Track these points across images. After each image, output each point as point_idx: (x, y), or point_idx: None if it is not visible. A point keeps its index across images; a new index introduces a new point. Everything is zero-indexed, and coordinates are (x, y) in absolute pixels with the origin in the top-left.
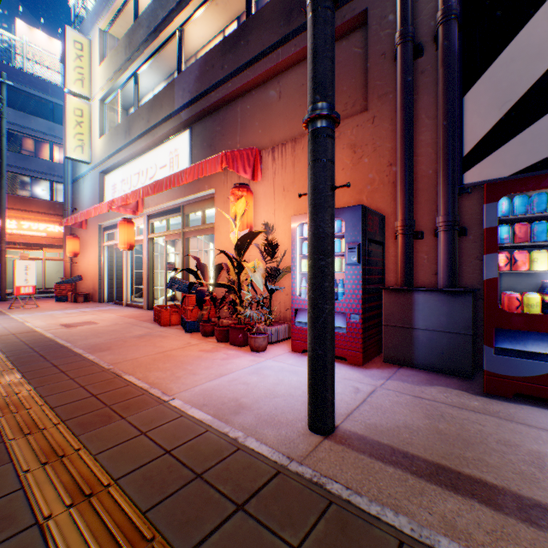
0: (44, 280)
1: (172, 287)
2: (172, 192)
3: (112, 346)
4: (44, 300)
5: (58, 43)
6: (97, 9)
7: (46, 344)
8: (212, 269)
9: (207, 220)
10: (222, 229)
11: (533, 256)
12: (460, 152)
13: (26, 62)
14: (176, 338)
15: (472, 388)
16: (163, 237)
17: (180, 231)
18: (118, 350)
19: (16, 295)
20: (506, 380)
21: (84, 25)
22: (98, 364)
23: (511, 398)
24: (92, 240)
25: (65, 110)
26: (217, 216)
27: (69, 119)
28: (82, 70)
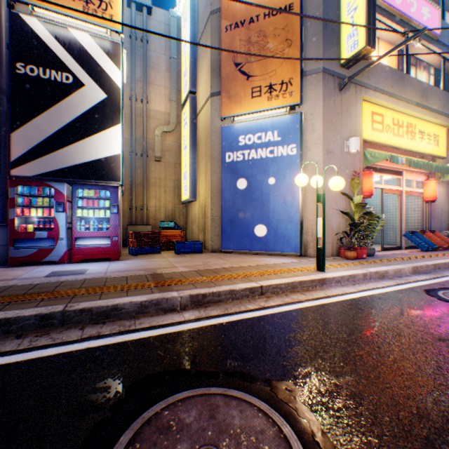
0: None
1: None
2: None
3: None
4: None
5: None
6: None
7: None
8: None
9: None
10: None
11: (32, 210)
12: (11, 159)
13: None
14: None
15: (8, 266)
16: None
17: None
18: None
19: None
20: (20, 259)
21: None
22: None
23: (23, 266)
24: None
25: None
26: None
27: None
28: None
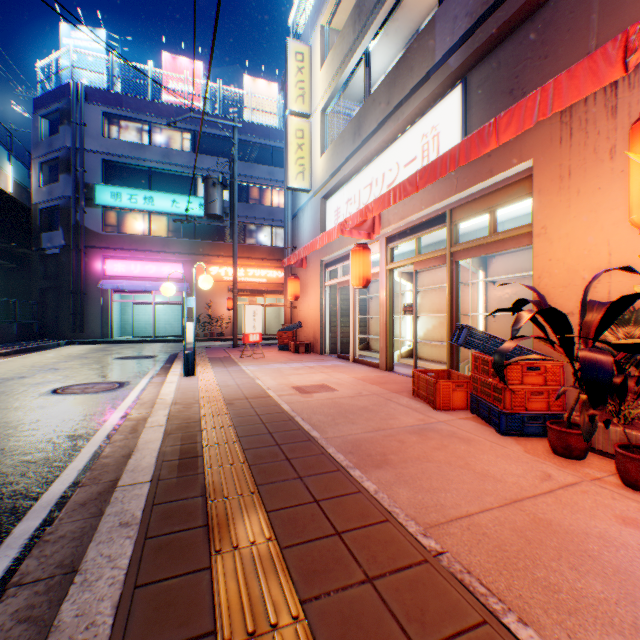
0: (264, 326)
1: (467, 344)
2: (429, 192)
3: (385, 453)
4: (266, 349)
5: (275, 86)
6: (316, 6)
7: (285, 427)
8: (481, 312)
9: (469, 236)
10: (552, 233)
11: None
12: None
13: (250, 115)
14: (497, 451)
15: None
16: (398, 269)
17: (442, 252)
18: (405, 470)
19: (245, 343)
20: None
21: (302, 36)
22: (395, 519)
23: None
24: (311, 280)
25: (286, 134)
26: (539, 209)
27: (290, 144)
28: (302, 84)
